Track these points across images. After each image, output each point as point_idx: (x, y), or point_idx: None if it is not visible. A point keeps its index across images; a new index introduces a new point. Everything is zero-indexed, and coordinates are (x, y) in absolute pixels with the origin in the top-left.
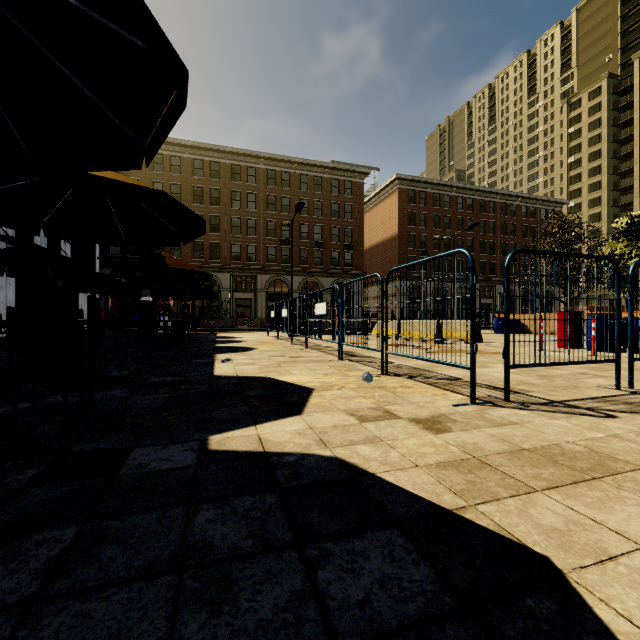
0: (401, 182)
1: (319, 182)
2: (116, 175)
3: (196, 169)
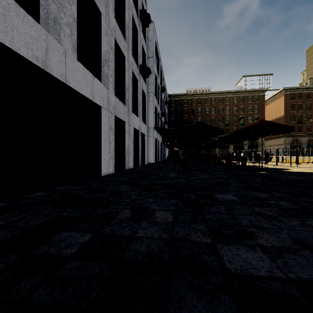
0: (286, 91)
1: (242, 97)
2: None
3: (192, 102)
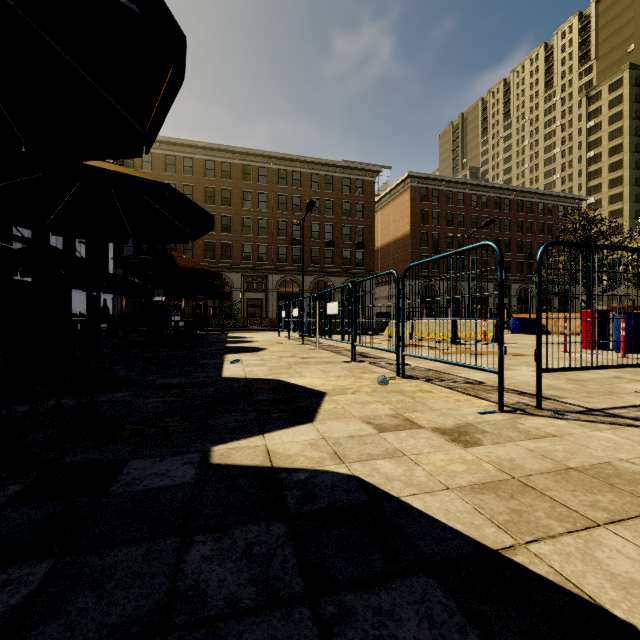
0: (413, 180)
1: (330, 181)
2: (119, 168)
3: (208, 170)
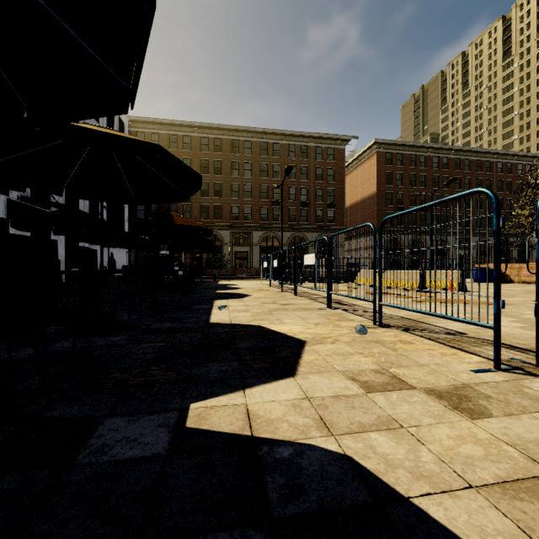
0: (379, 146)
1: (305, 150)
2: (116, 132)
3: (203, 145)
